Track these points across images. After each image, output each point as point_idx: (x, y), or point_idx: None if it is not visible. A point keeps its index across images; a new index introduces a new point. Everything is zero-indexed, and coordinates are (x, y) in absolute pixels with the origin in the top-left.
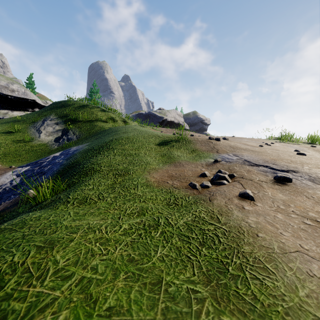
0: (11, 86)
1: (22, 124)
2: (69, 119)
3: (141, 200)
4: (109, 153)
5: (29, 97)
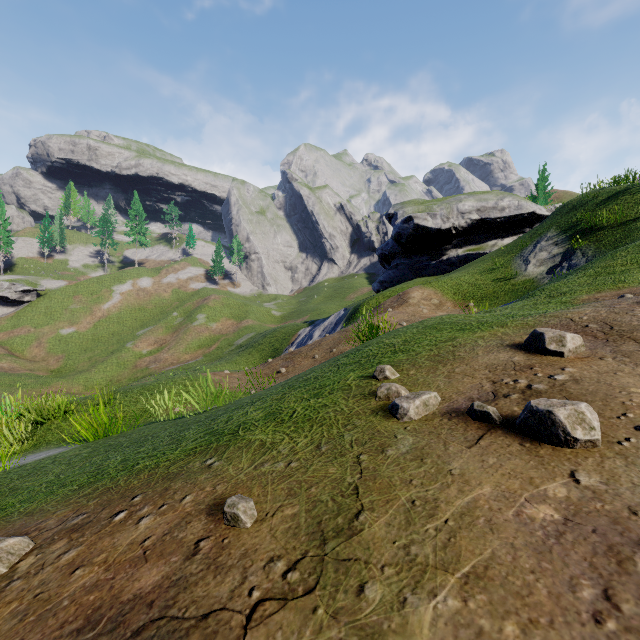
0: (500, 204)
1: (506, 256)
2: (580, 229)
3: (532, 310)
4: (574, 276)
5: (525, 210)
